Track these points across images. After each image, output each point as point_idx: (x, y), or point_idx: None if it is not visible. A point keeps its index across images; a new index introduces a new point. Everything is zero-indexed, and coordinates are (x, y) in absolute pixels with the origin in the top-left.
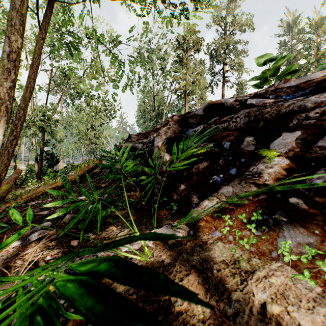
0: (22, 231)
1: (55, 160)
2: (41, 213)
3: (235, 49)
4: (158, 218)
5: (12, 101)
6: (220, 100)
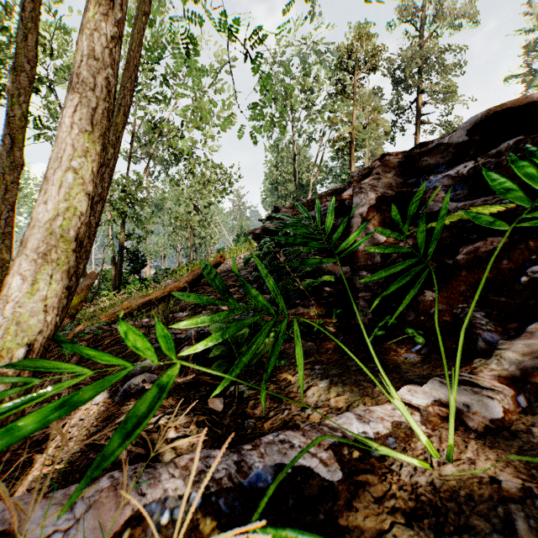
0: (163, 379)
1: (141, 261)
2: None
3: (439, 62)
4: (384, 360)
5: (117, 68)
6: (531, 95)
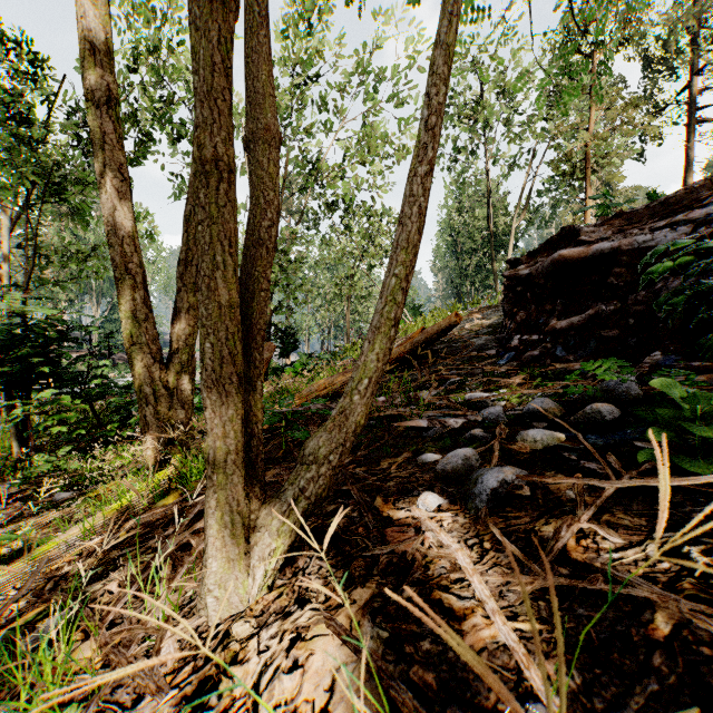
0: None
1: (293, 341)
2: (411, 423)
3: None
4: None
5: None
6: None
